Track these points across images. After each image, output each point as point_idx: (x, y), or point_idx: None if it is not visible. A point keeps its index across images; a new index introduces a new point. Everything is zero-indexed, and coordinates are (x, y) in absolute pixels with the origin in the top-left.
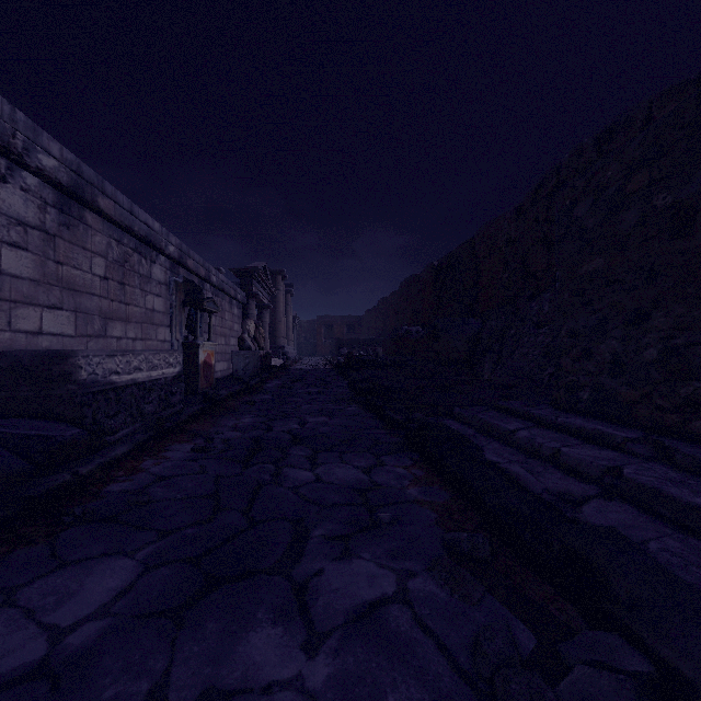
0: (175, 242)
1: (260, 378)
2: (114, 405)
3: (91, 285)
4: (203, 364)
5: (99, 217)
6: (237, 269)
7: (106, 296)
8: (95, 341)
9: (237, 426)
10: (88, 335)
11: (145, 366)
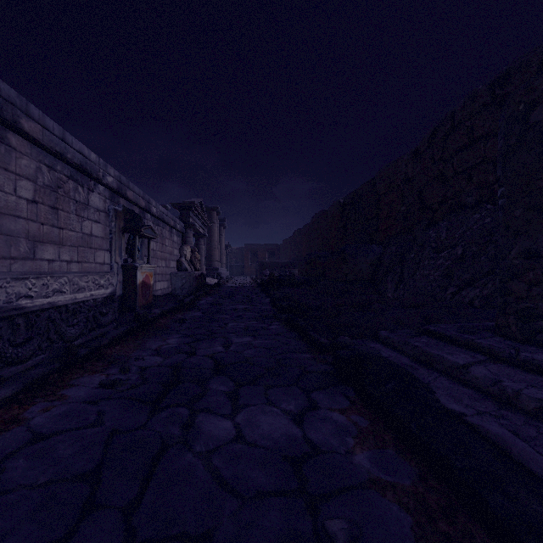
0: (114, 174)
1: (194, 296)
2: (24, 332)
3: (16, 207)
4: (141, 284)
5: (25, 141)
6: (176, 204)
7: (35, 219)
8: (21, 263)
9: (160, 349)
10: (11, 257)
11: (68, 288)
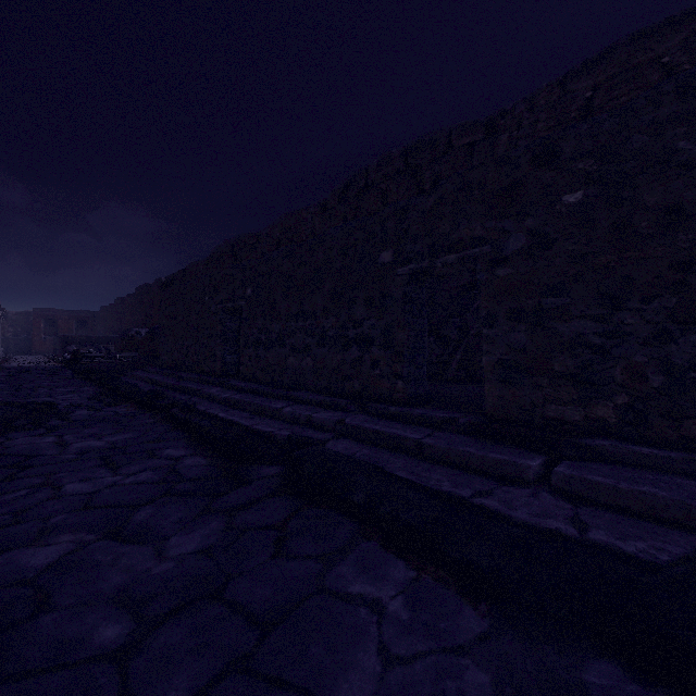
0: None
1: None
2: None
3: None
4: None
5: None
6: None
7: None
8: None
9: None
10: None
11: None
